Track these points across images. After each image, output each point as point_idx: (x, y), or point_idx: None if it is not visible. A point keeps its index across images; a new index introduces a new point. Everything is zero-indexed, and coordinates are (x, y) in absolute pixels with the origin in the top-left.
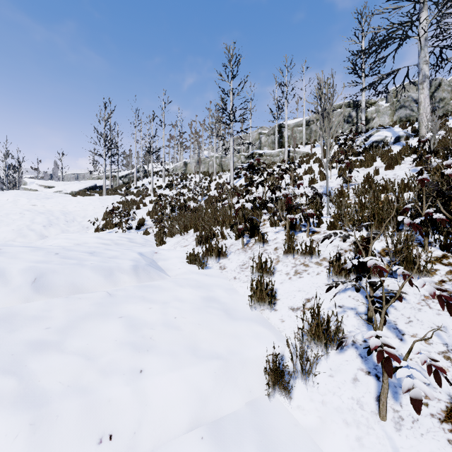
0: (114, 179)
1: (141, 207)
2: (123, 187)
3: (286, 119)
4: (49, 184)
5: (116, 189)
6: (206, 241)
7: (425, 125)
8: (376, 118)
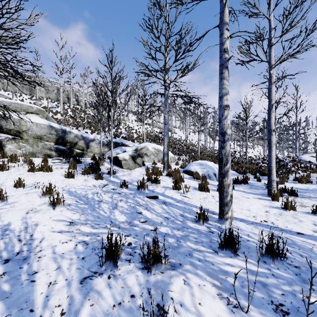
0: None
1: None
2: None
3: None
4: None
5: None
6: None
7: (62, 107)
8: (40, 92)
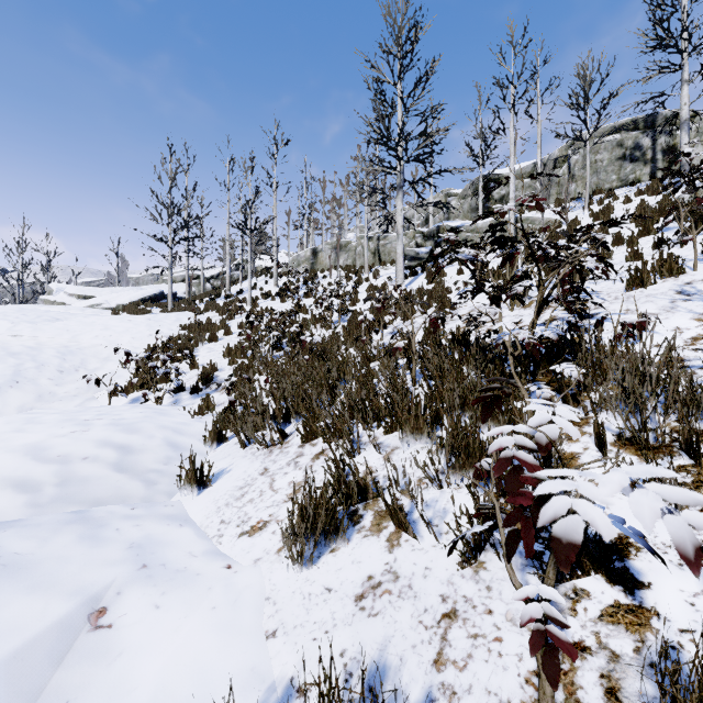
0: (198, 282)
1: (221, 336)
2: (207, 295)
3: (512, 152)
4: (85, 293)
5: (194, 300)
6: (329, 532)
7: None
8: (698, 147)
